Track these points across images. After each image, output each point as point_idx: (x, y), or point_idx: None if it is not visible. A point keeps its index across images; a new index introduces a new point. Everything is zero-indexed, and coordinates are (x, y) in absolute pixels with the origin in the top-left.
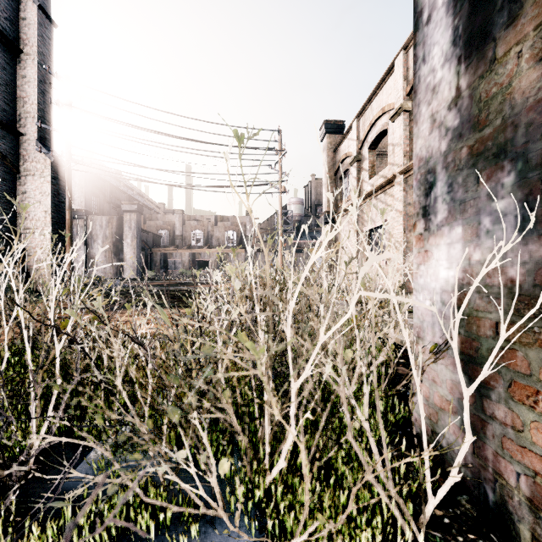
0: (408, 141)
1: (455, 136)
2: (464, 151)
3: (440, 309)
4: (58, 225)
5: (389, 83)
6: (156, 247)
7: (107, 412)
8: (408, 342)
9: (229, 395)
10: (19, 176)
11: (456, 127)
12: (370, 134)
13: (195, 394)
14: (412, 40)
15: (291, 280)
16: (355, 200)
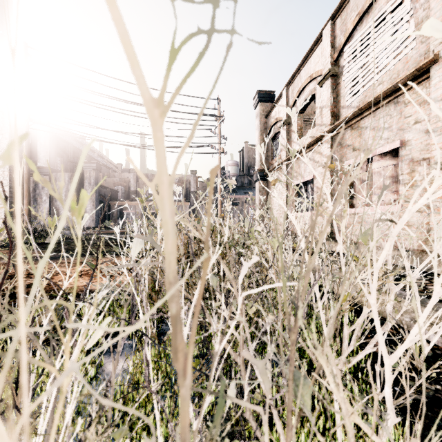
0: (335, 102)
1: None
2: None
3: None
4: None
5: (316, 52)
6: (113, 201)
7: None
8: None
9: None
10: None
11: None
12: (299, 100)
13: None
14: (340, 10)
15: None
16: None
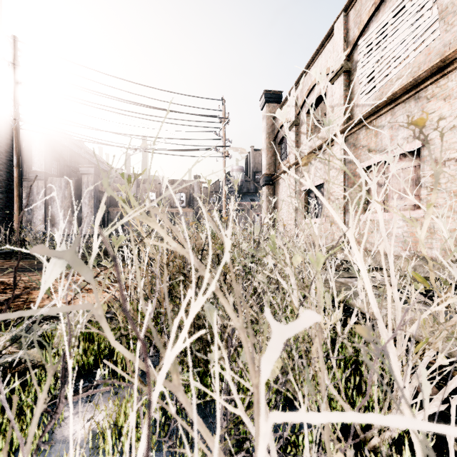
0: (348, 101)
1: None
2: None
3: None
4: (5, 183)
5: (328, 47)
6: (113, 207)
7: None
8: None
9: None
10: None
11: None
12: (308, 99)
13: None
14: (353, 1)
15: None
16: None
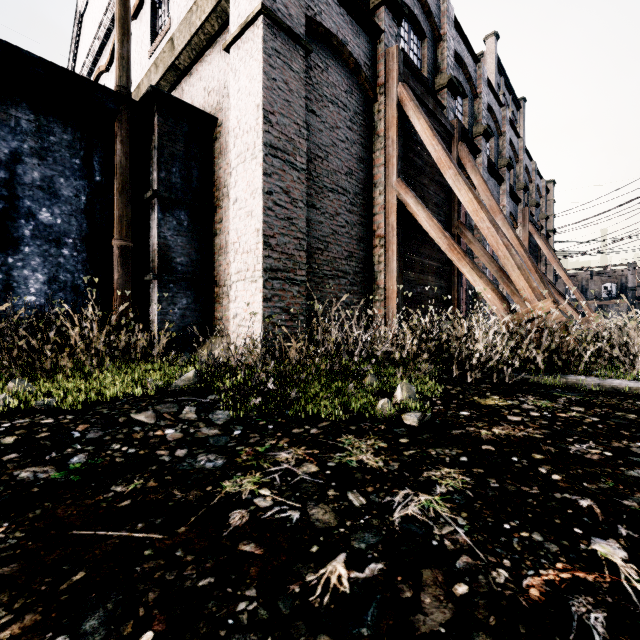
0: None
1: None
2: None
3: None
4: None
5: None
6: None
7: None
8: None
9: None
10: None
11: None
12: None
13: None
14: None
15: None
16: None
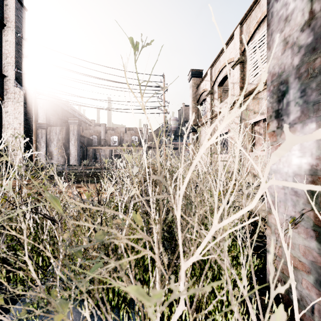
0: (243, 80)
1: (308, 51)
2: (318, 61)
3: (293, 189)
4: (27, 132)
5: (230, 45)
6: (89, 146)
7: (10, 289)
8: (278, 219)
9: (126, 264)
10: (4, 102)
11: (309, 43)
12: (219, 77)
13: (85, 283)
14: (245, 18)
15: (182, 166)
16: (265, 72)
